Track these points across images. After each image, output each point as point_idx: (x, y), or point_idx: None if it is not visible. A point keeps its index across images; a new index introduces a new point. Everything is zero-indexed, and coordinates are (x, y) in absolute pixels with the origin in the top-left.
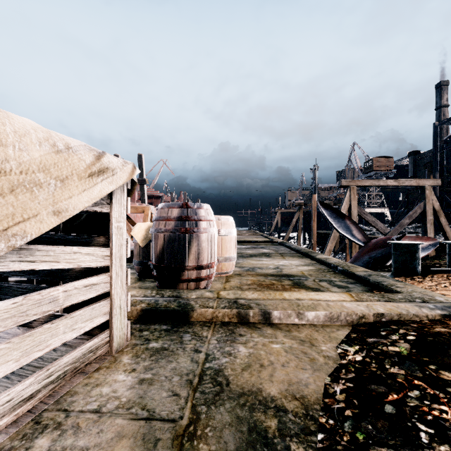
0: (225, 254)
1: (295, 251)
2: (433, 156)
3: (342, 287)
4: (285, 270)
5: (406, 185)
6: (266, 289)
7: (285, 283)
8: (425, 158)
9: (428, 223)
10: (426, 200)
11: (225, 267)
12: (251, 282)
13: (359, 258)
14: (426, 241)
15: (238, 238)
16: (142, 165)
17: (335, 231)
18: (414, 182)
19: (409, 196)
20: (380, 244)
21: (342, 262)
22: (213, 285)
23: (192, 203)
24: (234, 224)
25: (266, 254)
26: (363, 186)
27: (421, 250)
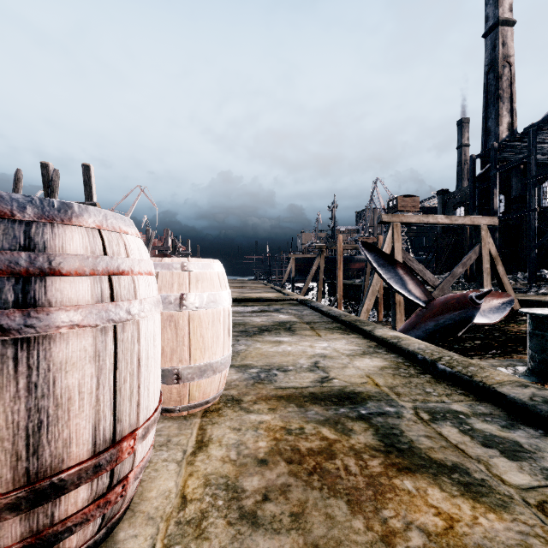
0: (201, 358)
1: (330, 318)
2: (470, 194)
3: (512, 453)
4: (335, 373)
5: (460, 224)
6: (320, 492)
7: (360, 441)
8: (454, 198)
9: (485, 272)
10: (482, 243)
11: (201, 390)
12: (268, 446)
13: (419, 324)
14: (499, 298)
15: (241, 293)
16: (91, 181)
17: (374, 283)
18: (469, 219)
19: (437, 241)
20: (452, 304)
21: (437, 350)
22: (147, 483)
23: (16, 194)
24: (224, 279)
25: (285, 326)
26: (409, 223)
27: (495, 311)
